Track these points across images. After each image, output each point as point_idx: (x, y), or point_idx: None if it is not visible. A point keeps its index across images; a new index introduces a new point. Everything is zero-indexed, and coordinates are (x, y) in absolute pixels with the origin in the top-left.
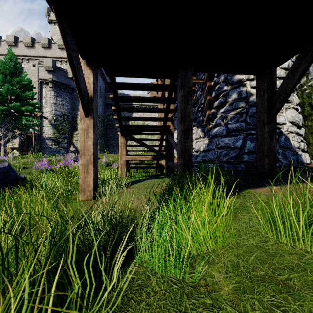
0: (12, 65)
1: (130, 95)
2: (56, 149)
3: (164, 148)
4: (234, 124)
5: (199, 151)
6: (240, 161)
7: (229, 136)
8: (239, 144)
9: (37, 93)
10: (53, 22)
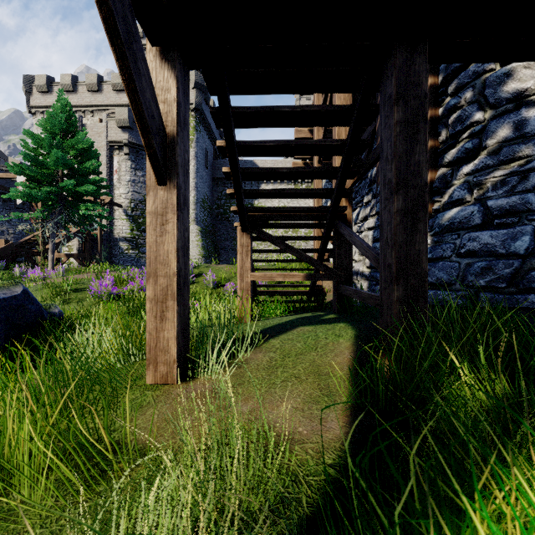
0: (64, 119)
1: (256, 161)
2: (135, 257)
3: (327, 256)
4: (503, 198)
5: None
6: (527, 287)
7: (491, 227)
8: (521, 244)
9: (106, 164)
10: None
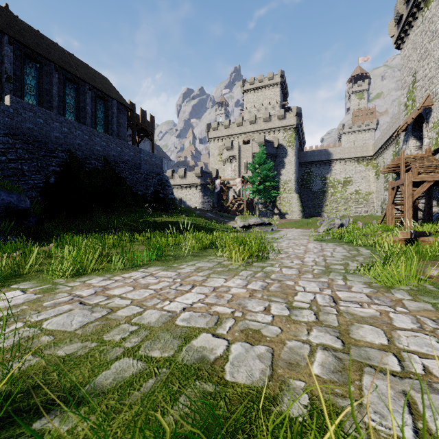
0: (265, 157)
1: (329, 149)
2: (265, 212)
3: None
4: None
5: (434, 213)
6: None
7: None
8: None
9: None
10: (247, 91)
